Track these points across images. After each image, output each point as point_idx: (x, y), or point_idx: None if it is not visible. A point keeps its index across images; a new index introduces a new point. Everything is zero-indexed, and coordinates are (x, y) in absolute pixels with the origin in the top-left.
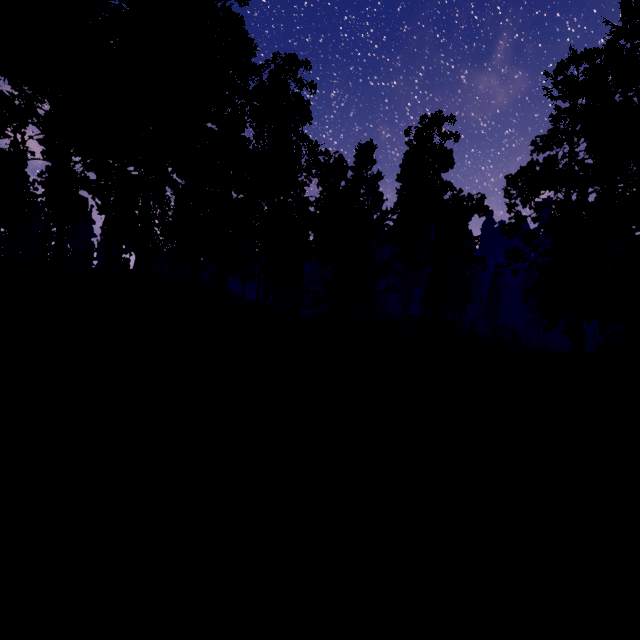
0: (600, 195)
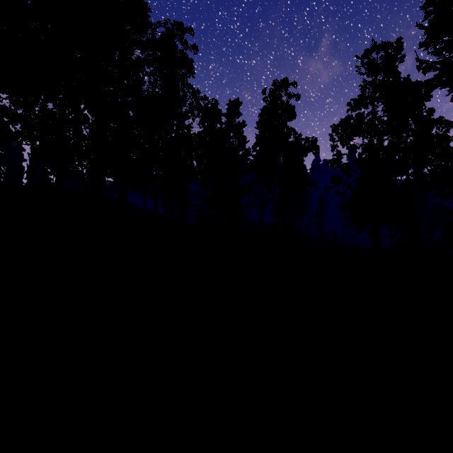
0: (391, 141)
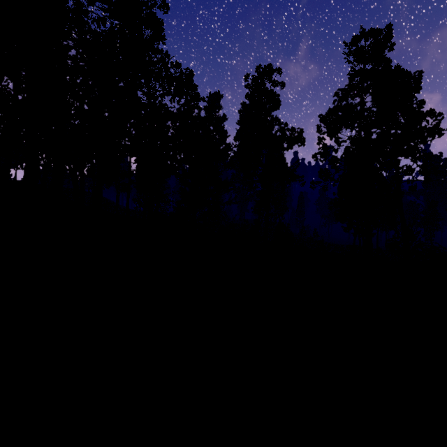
0: (379, 134)
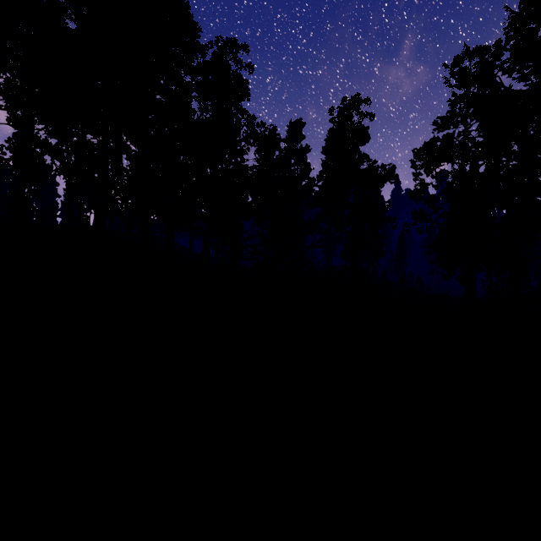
0: (488, 167)
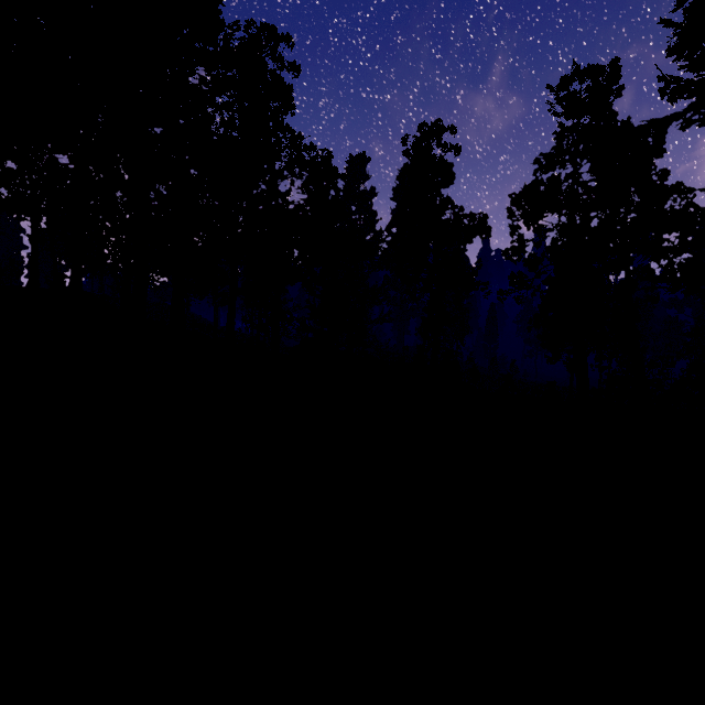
0: (602, 220)
